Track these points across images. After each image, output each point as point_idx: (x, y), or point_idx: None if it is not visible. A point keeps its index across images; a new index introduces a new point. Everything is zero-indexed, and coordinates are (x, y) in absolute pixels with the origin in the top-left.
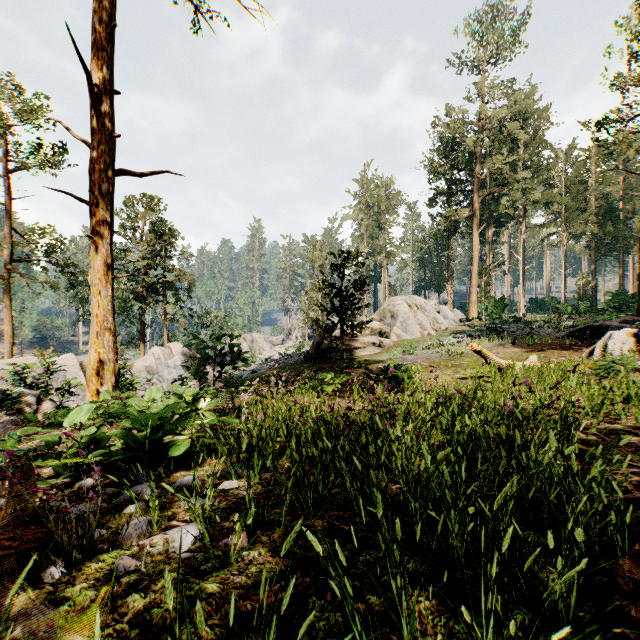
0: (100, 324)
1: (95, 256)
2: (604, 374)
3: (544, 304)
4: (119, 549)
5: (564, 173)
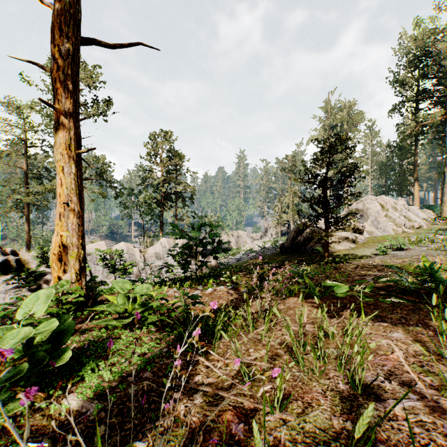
0: (63, 204)
1: (57, 128)
2: None
3: None
4: None
5: None
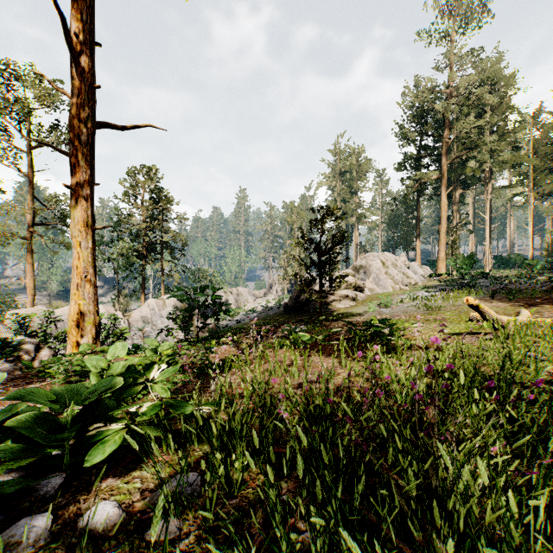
0: (80, 276)
1: (75, 207)
2: None
3: (509, 261)
4: None
5: (531, 136)
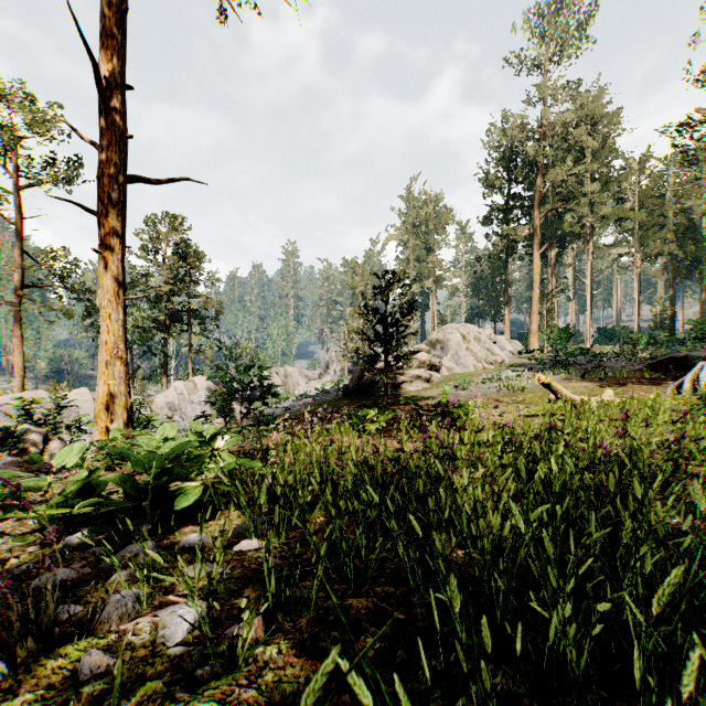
0: (110, 352)
1: (104, 274)
2: (701, 411)
3: (614, 334)
4: (92, 636)
5: (638, 186)
